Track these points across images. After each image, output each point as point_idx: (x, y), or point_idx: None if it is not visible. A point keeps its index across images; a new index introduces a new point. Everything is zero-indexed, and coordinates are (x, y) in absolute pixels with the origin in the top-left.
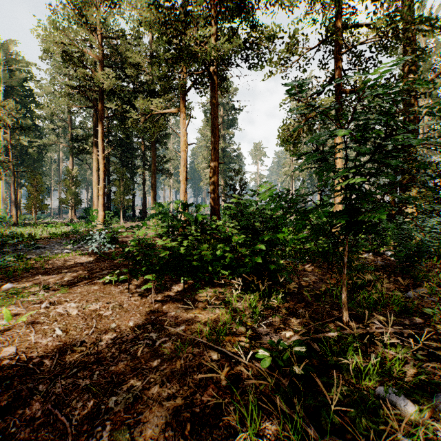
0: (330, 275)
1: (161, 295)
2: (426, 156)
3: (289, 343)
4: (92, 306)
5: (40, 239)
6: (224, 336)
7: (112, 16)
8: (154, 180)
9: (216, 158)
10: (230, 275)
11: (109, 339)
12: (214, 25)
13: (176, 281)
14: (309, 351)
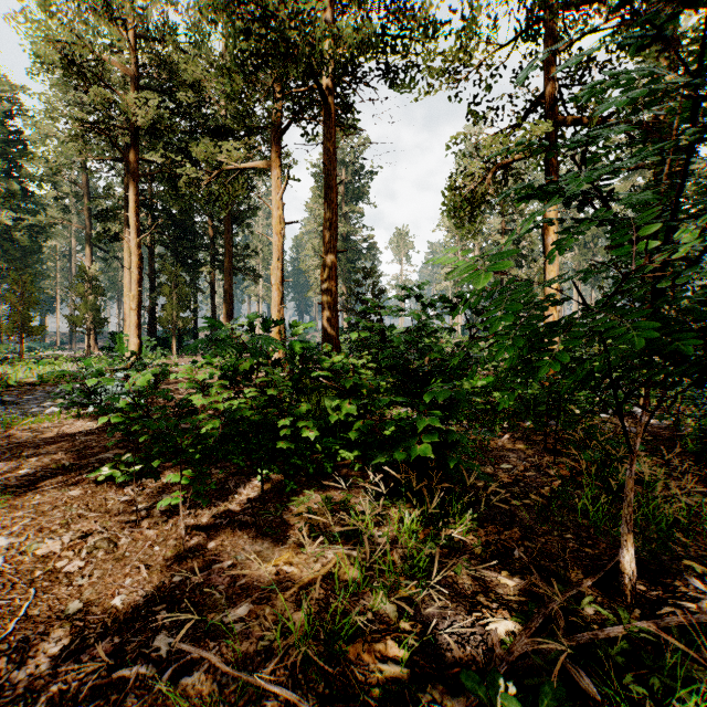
0: (551, 457)
1: (210, 512)
2: None
3: (511, 663)
4: (45, 547)
5: (16, 386)
6: (346, 645)
7: (157, 5)
8: (229, 286)
9: (333, 242)
10: (358, 459)
11: (45, 657)
12: (329, 6)
13: (248, 475)
14: (573, 701)
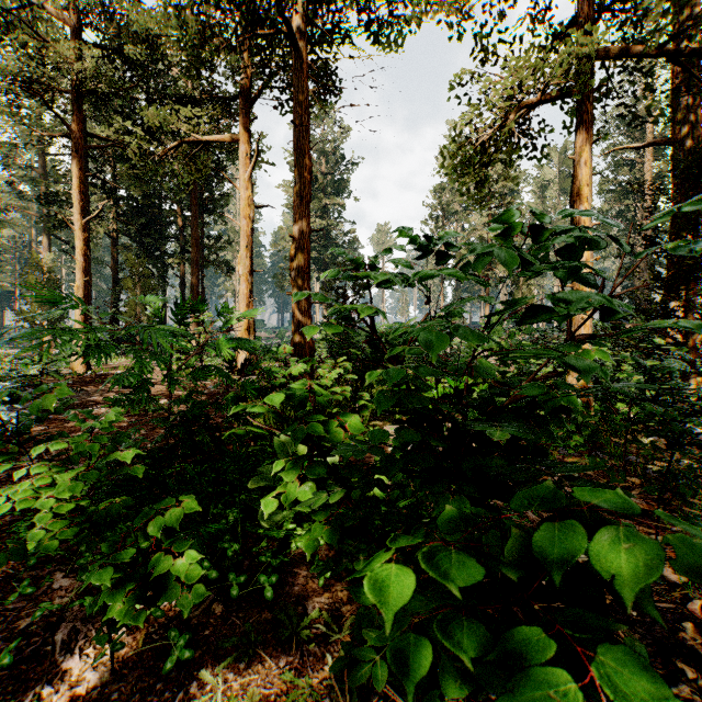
0: (640, 529)
1: None
2: None
3: None
4: None
5: None
6: None
7: None
8: (196, 278)
9: (305, 219)
10: None
11: None
12: None
13: None
14: None
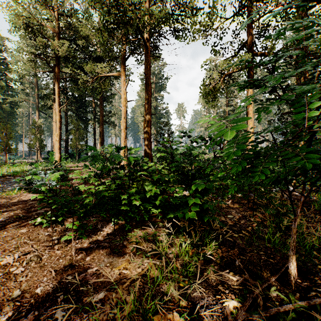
0: (251, 211)
1: (88, 241)
2: None
3: None
4: (5, 260)
5: (1, 176)
6: (152, 316)
7: (68, 0)
8: (102, 130)
9: (149, 110)
10: (160, 213)
11: None
12: (147, 1)
13: (107, 221)
14: None
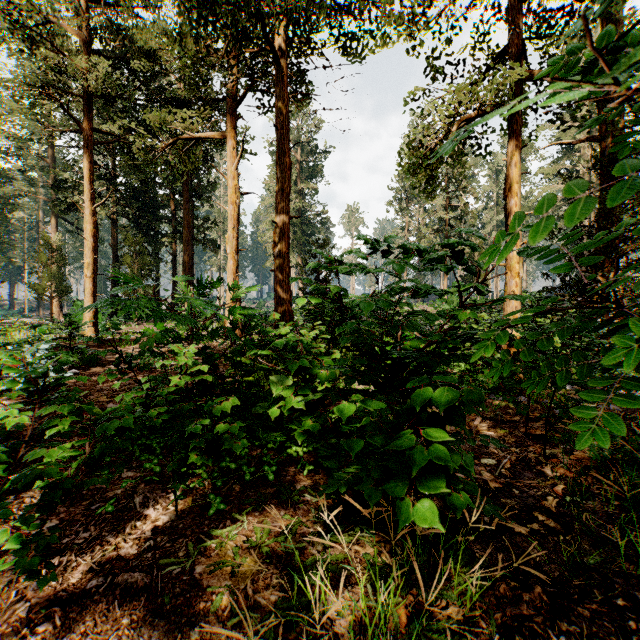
0: (536, 446)
1: (89, 561)
2: (594, 228)
3: None
4: None
5: None
6: None
7: None
8: (188, 255)
9: (286, 207)
10: (309, 452)
11: None
12: None
13: (165, 482)
14: None
